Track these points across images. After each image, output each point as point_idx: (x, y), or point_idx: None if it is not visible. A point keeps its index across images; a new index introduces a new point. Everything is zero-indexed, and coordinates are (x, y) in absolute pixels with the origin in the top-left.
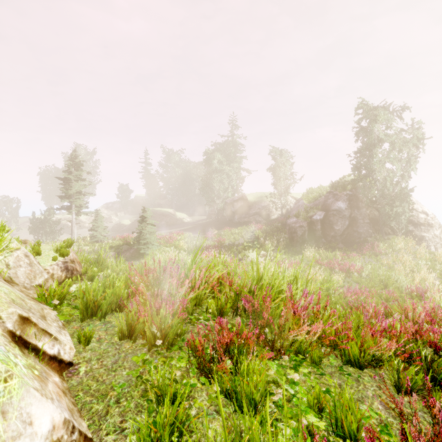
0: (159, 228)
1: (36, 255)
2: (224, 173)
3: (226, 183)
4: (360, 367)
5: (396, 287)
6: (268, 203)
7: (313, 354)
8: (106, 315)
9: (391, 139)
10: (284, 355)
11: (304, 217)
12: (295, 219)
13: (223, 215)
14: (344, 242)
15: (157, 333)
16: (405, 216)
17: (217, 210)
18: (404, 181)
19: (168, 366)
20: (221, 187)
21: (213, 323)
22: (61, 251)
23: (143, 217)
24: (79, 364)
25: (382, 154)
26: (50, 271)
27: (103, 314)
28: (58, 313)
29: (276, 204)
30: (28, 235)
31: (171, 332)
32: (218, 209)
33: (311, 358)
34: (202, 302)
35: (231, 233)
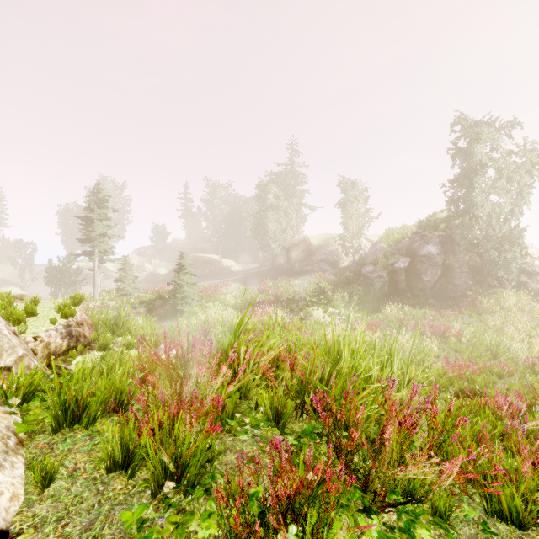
0: (202, 279)
1: (30, 317)
2: (282, 210)
3: (284, 222)
4: (521, 526)
5: (509, 358)
6: (337, 247)
7: (435, 501)
8: (98, 420)
9: (497, 164)
10: (385, 497)
11: (384, 265)
12: (372, 268)
13: (280, 262)
14: (436, 297)
15: (169, 463)
16: (516, 263)
17: (272, 256)
18: (515, 219)
19: (182, 534)
20: (277, 228)
21: (265, 432)
22: (63, 311)
23: (180, 265)
24: (19, 534)
25: (485, 183)
26: (44, 339)
27: (90, 420)
28: (22, 416)
29: (347, 249)
30: (45, 287)
31: (193, 462)
32: (274, 255)
33: (432, 506)
34: (249, 392)
35: (290, 285)
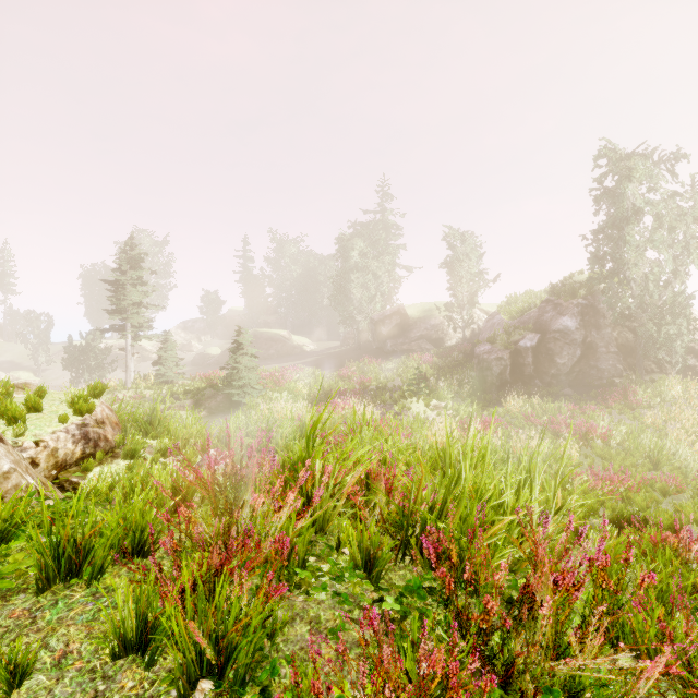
0: (266, 361)
1: (33, 413)
2: (370, 272)
3: (373, 288)
4: None
5: (675, 467)
6: (442, 320)
7: None
8: (109, 569)
9: (656, 210)
10: (535, 696)
11: (505, 344)
12: (489, 347)
13: (367, 339)
14: (574, 386)
15: (206, 647)
16: (681, 341)
17: (357, 331)
18: (680, 282)
19: None
20: (364, 295)
21: (351, 587)
22: (77, 406)
23: (237, 344)
24: None
25: (640, 235)
26: (49, 444)
27: (95, 572)
28: None
29: (455, 322)
30: (65, 372)
31: (243, 646)
32: (359, 330)
33: None
34: (328, 524)
35: (381, 370)
